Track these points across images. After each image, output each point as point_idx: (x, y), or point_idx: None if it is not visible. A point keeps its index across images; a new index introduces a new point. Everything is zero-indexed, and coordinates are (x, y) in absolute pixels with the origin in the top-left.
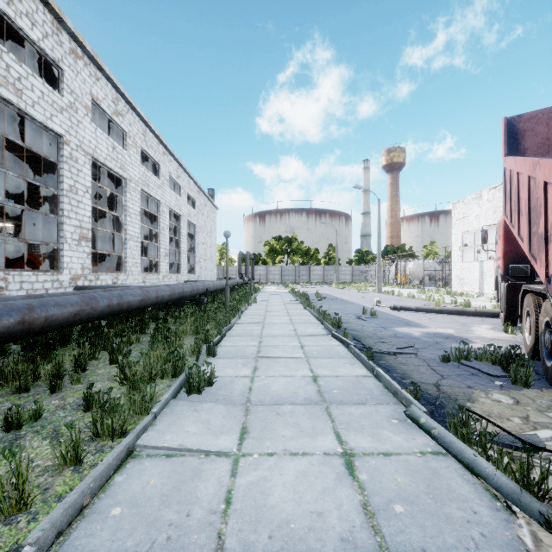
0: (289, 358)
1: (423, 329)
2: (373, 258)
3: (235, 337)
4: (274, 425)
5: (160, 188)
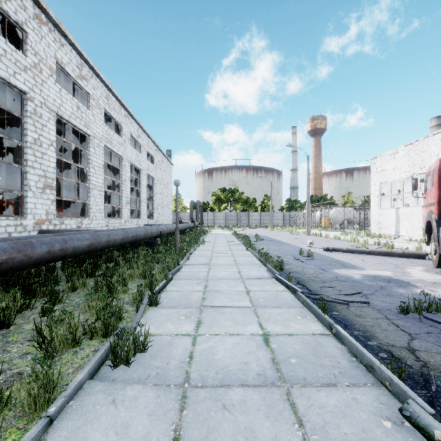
0: (235, 307)
1: (360, 271)
2: (301, 206)
3: (182, 280)
4: (219, 434)
5: (122, 145)
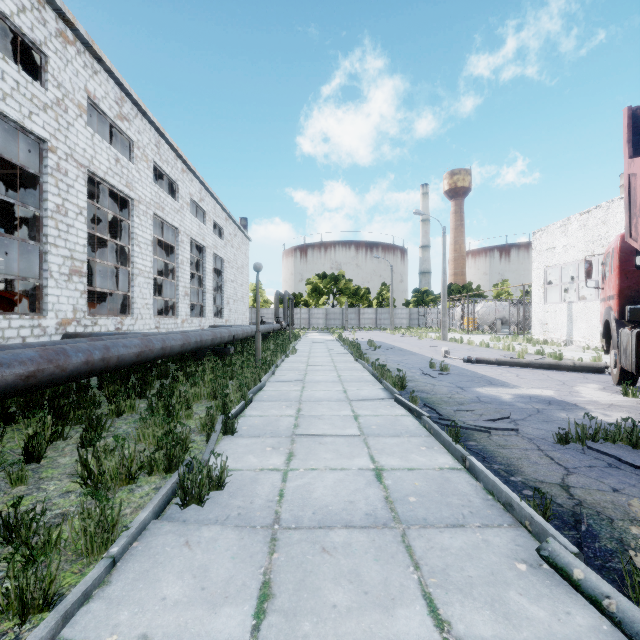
0: (339, 436)
1: (512, 389)
2: (435, 299)
3: (266, 402)
4: (318, 577)
5: (179, 213)
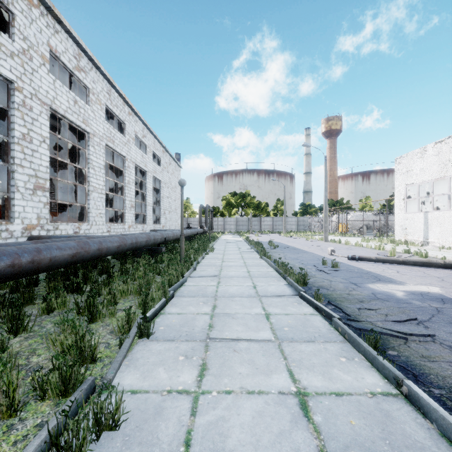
0: (253, 341)
1: (401, 286)
2: (316, 210)
3: (185, 298)
4: None
5: (126, 145)
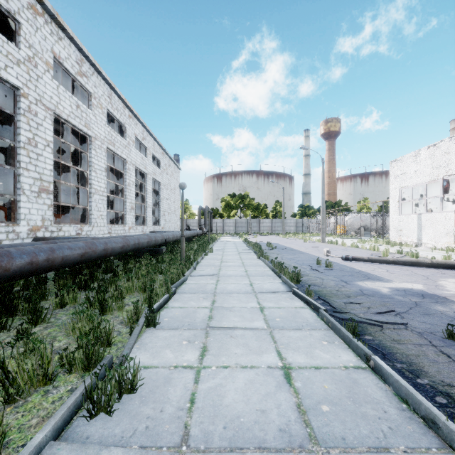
0: (247, 329)
1: (387, 283)
2: (314, 212)
3: (187, 294)
4: None
5: (126, 148)
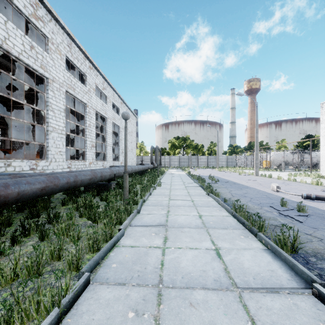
0: None
1: None
2: (241, 150)
3: (107, 290)
4: None
5: (87, 94)
